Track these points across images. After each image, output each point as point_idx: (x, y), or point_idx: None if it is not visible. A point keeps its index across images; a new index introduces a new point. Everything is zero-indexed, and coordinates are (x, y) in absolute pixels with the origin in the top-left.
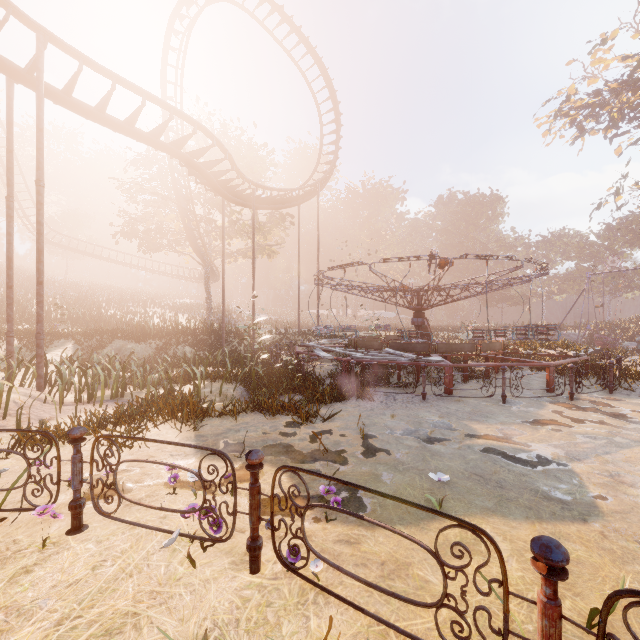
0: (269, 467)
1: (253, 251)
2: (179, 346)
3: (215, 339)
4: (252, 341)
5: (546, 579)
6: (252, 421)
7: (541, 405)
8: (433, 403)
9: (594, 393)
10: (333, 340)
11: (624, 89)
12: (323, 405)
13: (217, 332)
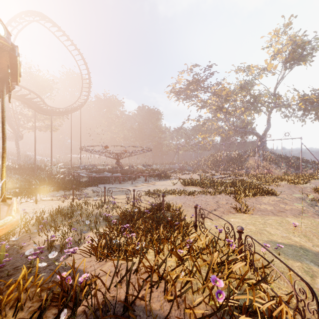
0: (71, 196)
1: (51, 134)
2: (12, 175)
3: (30, 171)
4: (51, 171)
5: (104, 189)
6: (63, 192)
7: (140, 184)
8: (114, 185)
9: (156, 181)
10: (87, 170)
11: (187, 89)
12: (83, 188)
13: (30, 168)
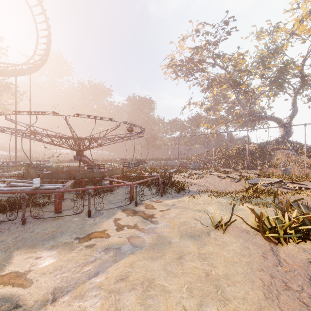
0: None
1: None
2: None
3: None
4: None
5: None
6: None
7: (113, 214)
8: (27, 227)
9: (154, 197)
10: None
11: (190, 61)
12: None
13: None
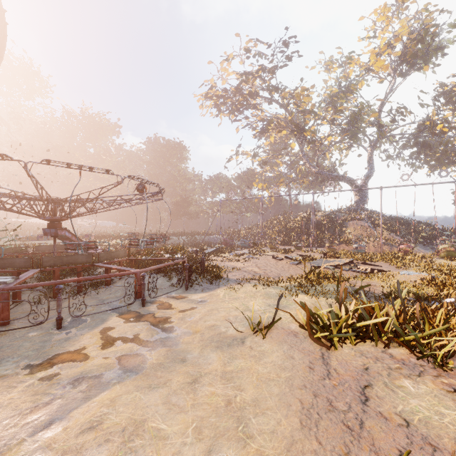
0: None
1: None
2: None
3: None
4: None
5: None
6: None
7: (102, 321)
8: None
9: (174, 292)
10: None
11: (238, 93)
12: None
13: None
